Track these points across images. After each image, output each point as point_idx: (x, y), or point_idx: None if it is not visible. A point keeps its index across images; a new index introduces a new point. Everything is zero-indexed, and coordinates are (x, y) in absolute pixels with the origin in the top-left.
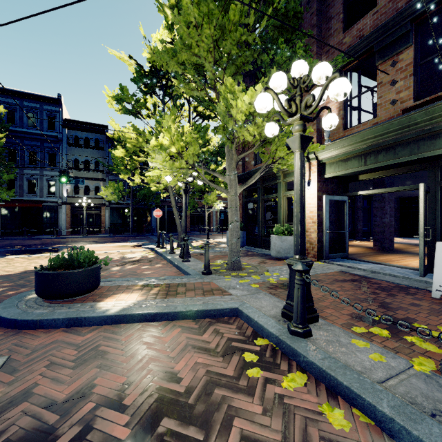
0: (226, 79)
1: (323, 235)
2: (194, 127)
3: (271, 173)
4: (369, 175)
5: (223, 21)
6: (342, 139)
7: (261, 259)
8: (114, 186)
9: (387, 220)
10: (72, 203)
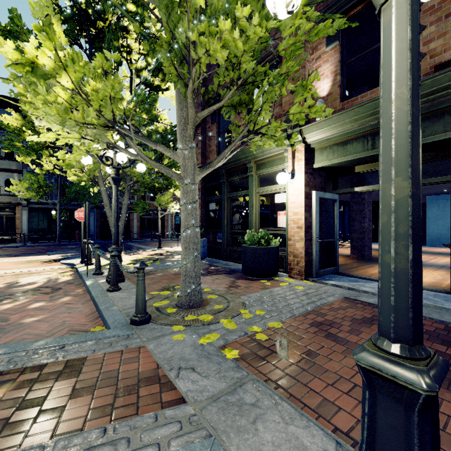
0: None
1: (312, 244)
2: (135, 95)
3: (239, 163)
4: (369, 166)
5: None
6: (343, 112)
7: (229, 279)
8: (32, 179)
9: (367, 225)
10: None
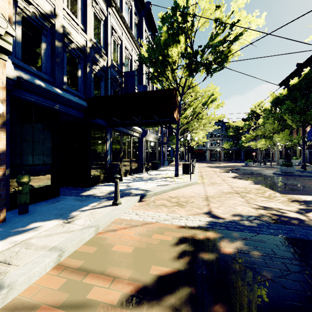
0: (274, 136)
1: (306, 159)
2: None
3: None
4: None
5: (274, 127)
6: None
7: None
8: (229, 143)
9: None
10: (210, 149)
